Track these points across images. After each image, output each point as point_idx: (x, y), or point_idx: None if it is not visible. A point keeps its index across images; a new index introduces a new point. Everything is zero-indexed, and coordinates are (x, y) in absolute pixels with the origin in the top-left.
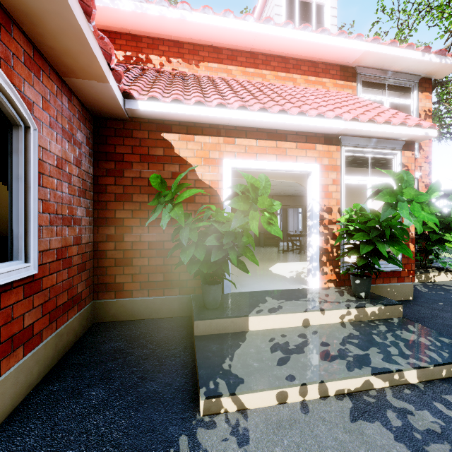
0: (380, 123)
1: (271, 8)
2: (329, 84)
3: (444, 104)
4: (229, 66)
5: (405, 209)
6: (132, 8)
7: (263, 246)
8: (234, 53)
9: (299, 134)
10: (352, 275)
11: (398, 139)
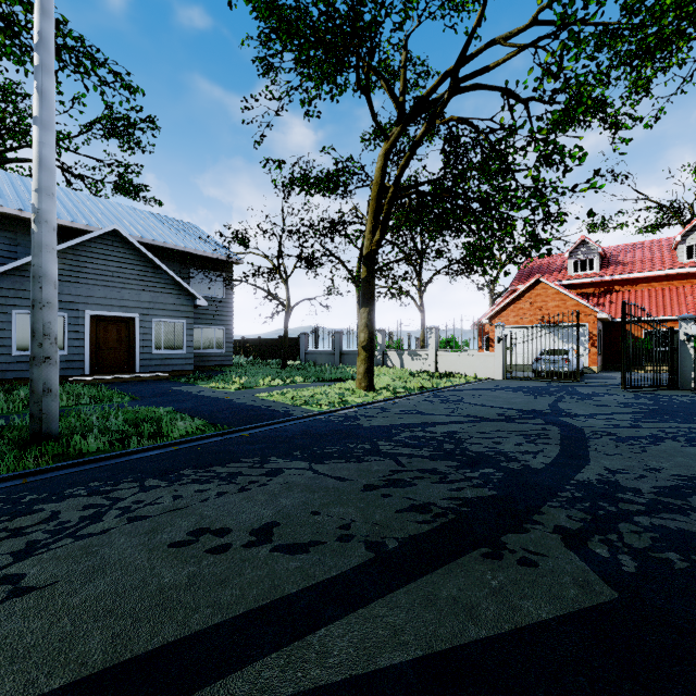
0: None
1: (678, 252)
2: None
3: None
4: (652, 283)
5: None
6: (608, 278)
7: None
8: (655, 278)
9: (672, 320)
10: None
11: None
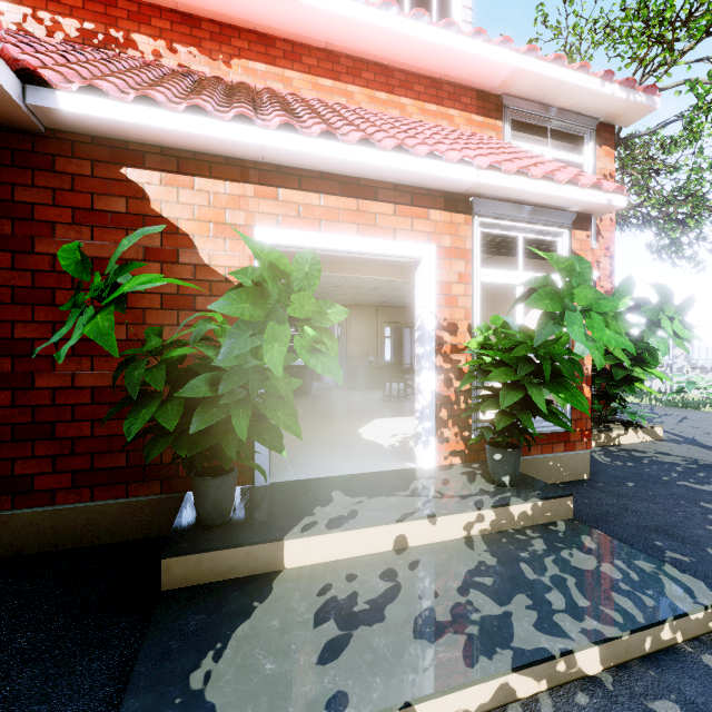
0: (536, 177)
1: None
2: (460, 119)
3: (630, 171)
4: (287, 70)
5: (578, 324)
6: None
7: (361, 389)
8: (297, 49)
9: (399, 189)
10: (489, 443)
11: (566, 209)
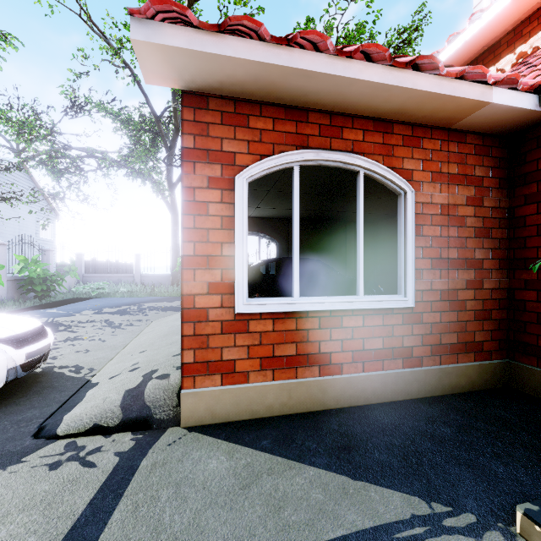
0: None
1: None
2: None
3: None
4: None
5: None
6: None
7: None
8: None
9: None
10: None
11: None
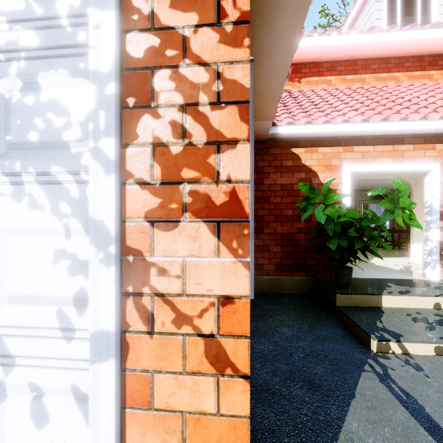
0: None
1: (370, 13)
2: (437, 76)
3: None
4: (328, 77)
5: None
6: None
7: None
8: (333, 64)
9: (416, 136)
10: None
11: None
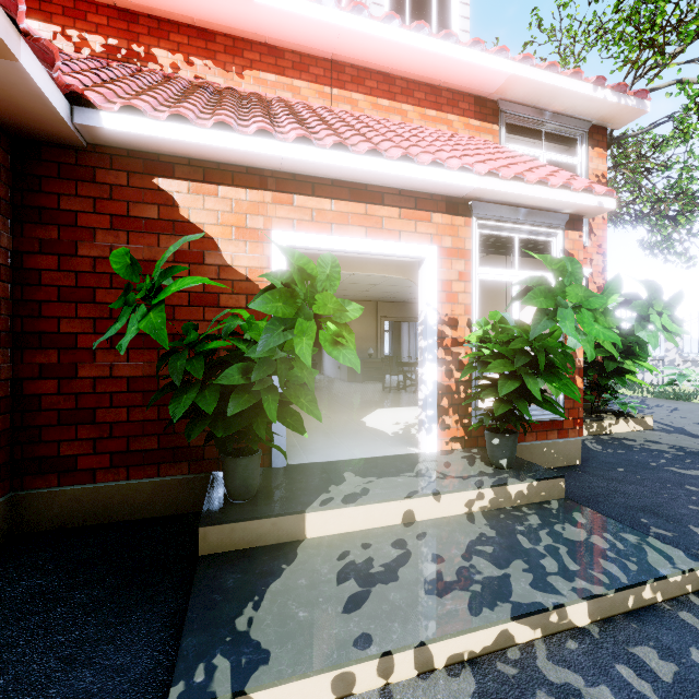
0: (532, 182)
1: None
2: (458, 124)
3: (623, 170)
4: (295, 80)
5: (569, 320)
6: None
7: (361, 381)
8: (305, 59)
9: (404, 194)
10: (487, 429)
11: (559, 211)
